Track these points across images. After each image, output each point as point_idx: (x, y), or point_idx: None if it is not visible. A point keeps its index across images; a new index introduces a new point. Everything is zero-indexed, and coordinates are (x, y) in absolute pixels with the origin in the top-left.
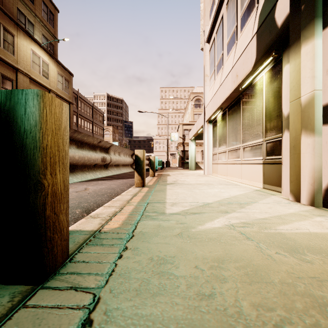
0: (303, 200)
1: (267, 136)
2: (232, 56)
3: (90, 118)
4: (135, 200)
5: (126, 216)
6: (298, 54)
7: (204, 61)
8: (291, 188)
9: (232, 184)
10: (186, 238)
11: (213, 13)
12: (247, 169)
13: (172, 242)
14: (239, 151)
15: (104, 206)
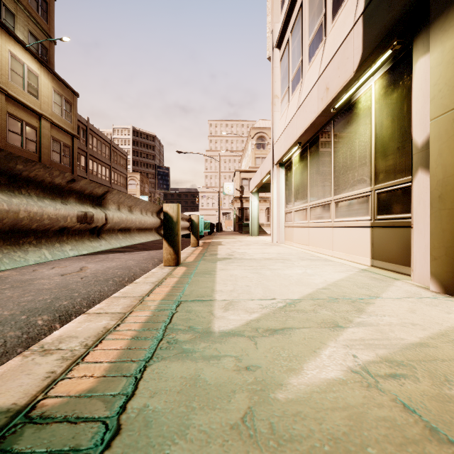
0: None
1: (379, 182)
2: (318, 61)
3: (107, 161)
4: (156, 295)
5: (125, 344)
6: (450, 31)
7: (273, 75)
8: (435, 270)
9: (321, 259)
10: (268, 436)
11: (286, 1)
12: (342, 235)
13: None
14: (329, 207)
15: (89, 312)
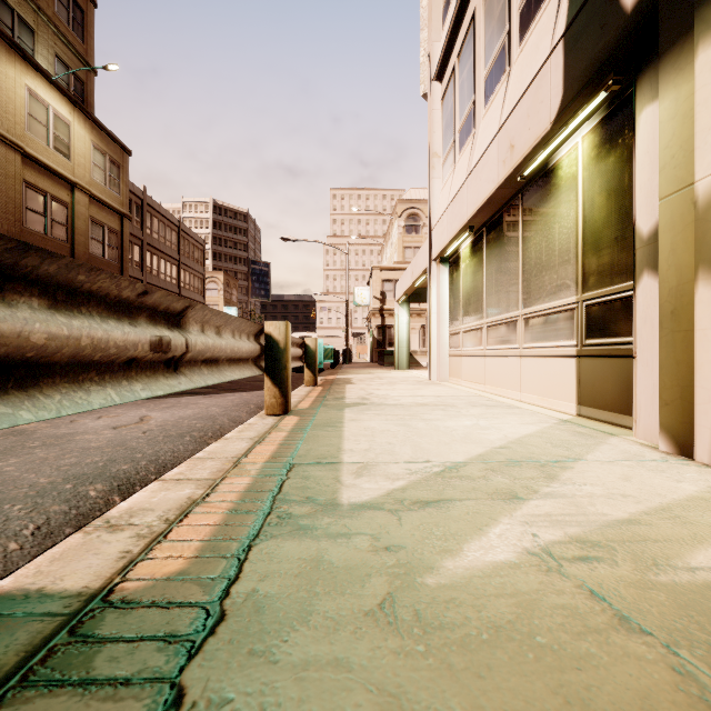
0: (701, 453)
1: (589, 289)
2: (498, 104)
3: (174, 253)
4: (257, 455)
5: (220, 519)
6: (687, 70)
7: (431, 122)
8: (666, 421)
9: (502, 406)
10: (412, 623)
11: (451, 9)
12: (535, 369)
13: (361, 651)
14: (515, 326)
15: (165, 479)
